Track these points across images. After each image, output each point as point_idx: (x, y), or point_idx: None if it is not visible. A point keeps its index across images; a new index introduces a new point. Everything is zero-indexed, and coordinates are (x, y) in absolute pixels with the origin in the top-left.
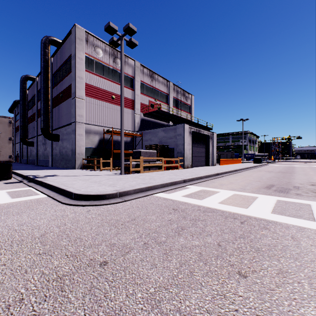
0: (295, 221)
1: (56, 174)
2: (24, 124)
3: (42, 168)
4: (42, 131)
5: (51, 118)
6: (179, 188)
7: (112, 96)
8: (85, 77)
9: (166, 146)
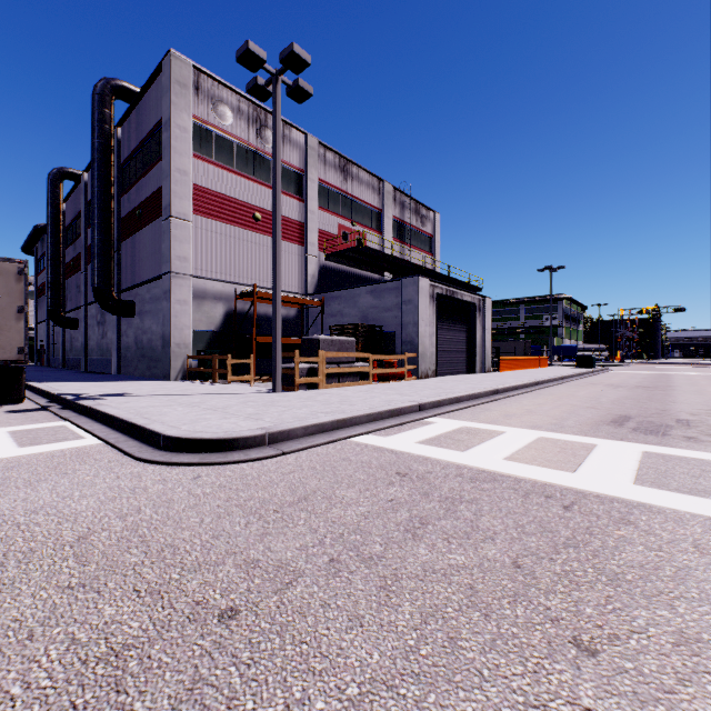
0: (696, 504)
1: (125, 391)
2: (56, 279)
3: (95, 378)
4: (95, 294)
5: (117, 265)
6: (409, 423)
7: (255, 214)
8: (193, 170)
9: (378, 328)
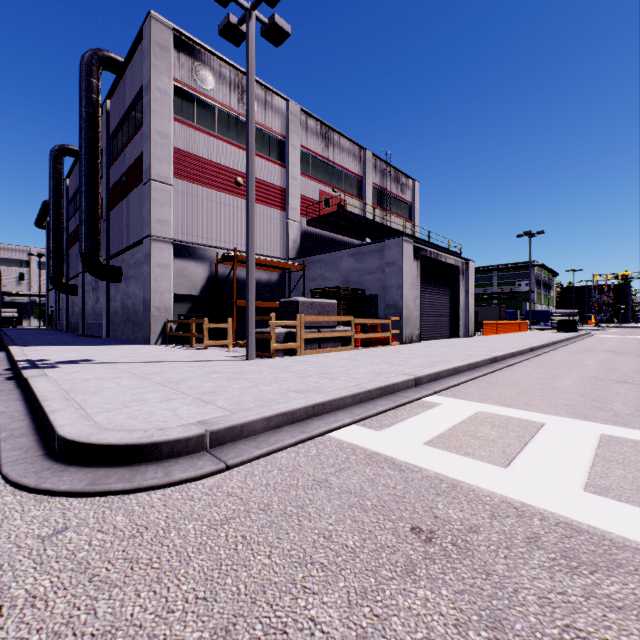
0: None
1: (91, 357)
2: (57, 248)
3: (81, 342)
4: (83, 260)
5: (107, 233)
6: (406, 405)
7: (237, 179)
8: (174, 134)
9: (360, 291)
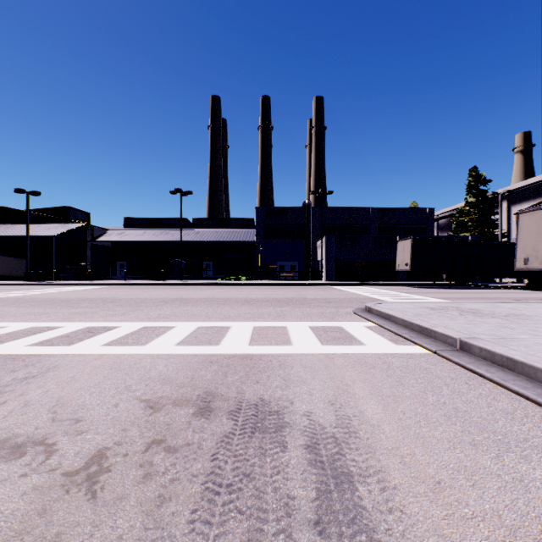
0: None
1: None
2: None
3: None
4: None
5: None
6: None
7: None
8: None
9: None
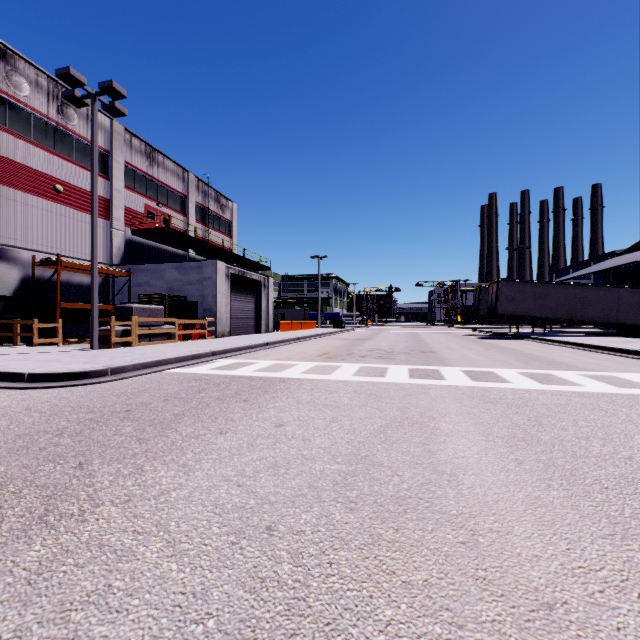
0: (314, 376)
1: None
2: None
3: None
4: None
5: None
6: (205, 362)
7: (57, 186)
8: None
9: (183, 298)
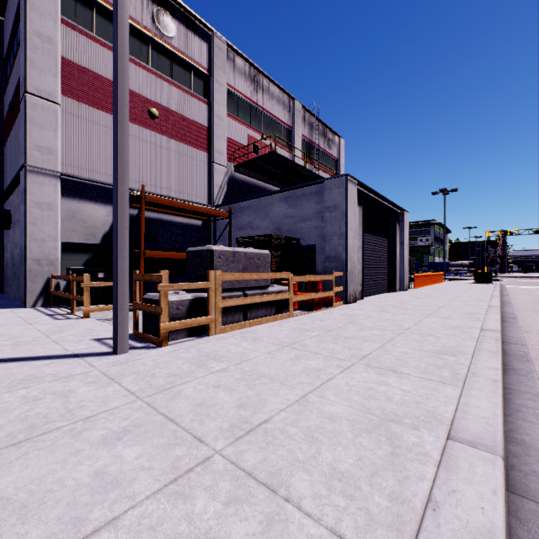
0: None
1: None
2: None
3: None
4: None
5: None
6: None
7: (151, 109)
8: (64, 41)
9: (294, 241)
